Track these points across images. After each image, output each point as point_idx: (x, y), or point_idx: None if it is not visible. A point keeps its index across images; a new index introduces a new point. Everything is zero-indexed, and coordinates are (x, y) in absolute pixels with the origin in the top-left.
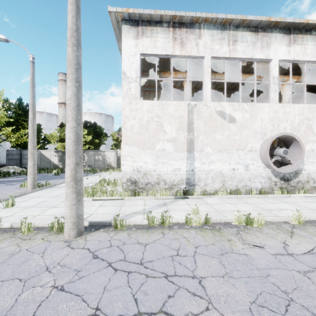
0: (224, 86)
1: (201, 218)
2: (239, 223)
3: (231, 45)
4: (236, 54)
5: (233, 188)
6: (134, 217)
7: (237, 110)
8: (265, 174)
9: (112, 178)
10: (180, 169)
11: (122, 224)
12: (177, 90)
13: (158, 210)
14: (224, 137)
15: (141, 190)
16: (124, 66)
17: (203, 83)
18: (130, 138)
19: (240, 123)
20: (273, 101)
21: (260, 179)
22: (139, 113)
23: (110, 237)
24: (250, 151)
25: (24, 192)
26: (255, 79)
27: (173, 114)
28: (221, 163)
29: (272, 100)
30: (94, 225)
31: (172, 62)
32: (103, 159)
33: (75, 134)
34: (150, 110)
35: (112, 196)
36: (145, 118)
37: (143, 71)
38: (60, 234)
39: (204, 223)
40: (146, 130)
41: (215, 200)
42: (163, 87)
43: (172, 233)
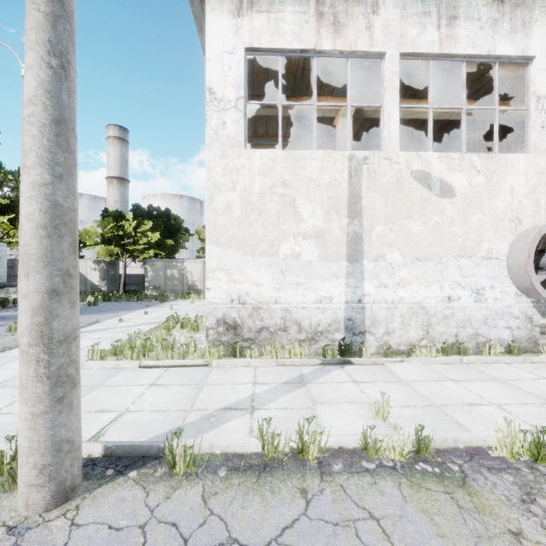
0: (429, 117)
1: (406, 440)
2: (512, 455)
3: (445, 26)
4: (455, 47)
5: (448, 341)
6: (226, 422)
7: (457, 170)
8: (519, 310)
9: (194, 313)
10: (333, 298)
11: (190, 459)
12: (320, 143)
13: (287, 400)
14: (428, 228)
15: (248, 343)
16: (210, 76)
17: (381, 112)
18: (223, 231)
19: (463, 198)
20: (537, 149)
21: (509, 321)
22: (243, 176)
23: (148, 511)
24: (485, 260)
25: (4, 346)
26: (495, 102)
27: (316, 178)
28: (422, 286)
29: (534, 147)
30: (118, 456)
31: (314, 66)
32: (181, 276)
33: (48, 204)
34: (268, 170)
35: (185, 357)
36: (257, 187)
37: (253, 97)
38: (12, 491)
39: (412, 452)
40: (259, 214)
41: (413, 369)
42: (292, 137)
43: (331, 493)
